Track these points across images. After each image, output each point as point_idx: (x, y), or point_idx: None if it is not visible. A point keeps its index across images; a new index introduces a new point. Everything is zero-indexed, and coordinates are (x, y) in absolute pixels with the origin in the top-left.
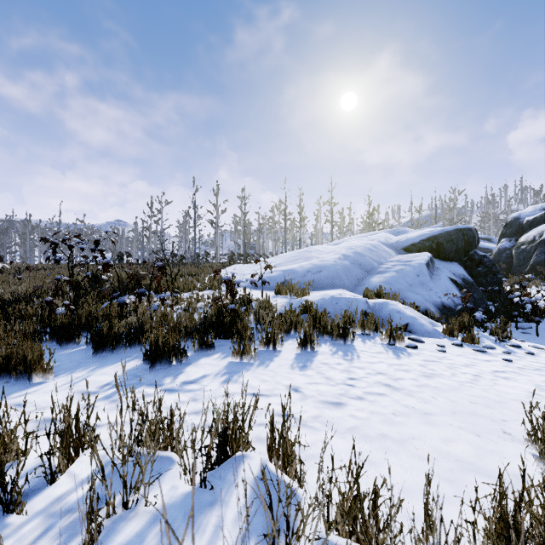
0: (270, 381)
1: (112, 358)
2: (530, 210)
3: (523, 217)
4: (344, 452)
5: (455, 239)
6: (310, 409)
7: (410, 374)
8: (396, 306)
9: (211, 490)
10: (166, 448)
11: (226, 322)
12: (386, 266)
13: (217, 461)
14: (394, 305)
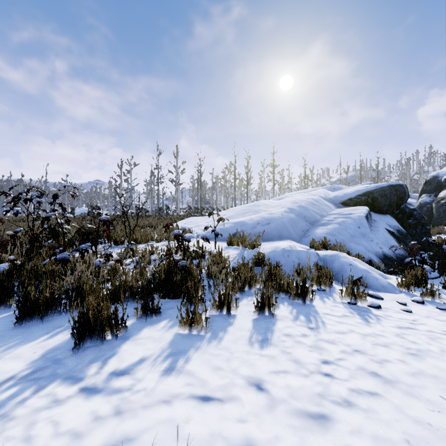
0: (224, 368)
1: (39, 328)
2: None
3: (441, 176)
4: None
5: (388, 194)
6: (284, 432)
7: (392, 351)
8: (347, 259)
9: None
10: None
11: (175, 280)
12: (328, 218)
13: None
14: (345, 257)
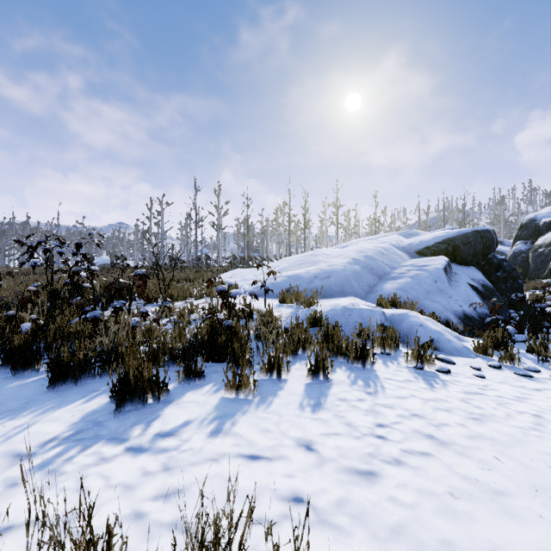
0: (273, 430)
1: (74, 392)
2: (546, 211)
3: (539, 219)
4: None
5: (472, 242)
6: (330, 485)
7: (453, 416)
8: (418, 319)
9: None
10: None
11: (220, 342)
12: (399, 271)
13: None
14: (415, 317)
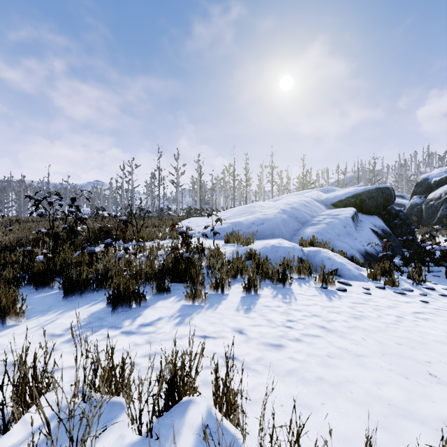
0: (218, 323)
1: (80, 301)
2: (436, 172)
3: (431, 178)
4: (284, 397)
5: (375, 196)
6: (253, 351)
7: (341, 316)
8: (327, 254)
9: (157, 439)
10: (118, 393)
11: (181, 268)
12: (318, 219)
13: (165, 408)
14: (325, 253)
